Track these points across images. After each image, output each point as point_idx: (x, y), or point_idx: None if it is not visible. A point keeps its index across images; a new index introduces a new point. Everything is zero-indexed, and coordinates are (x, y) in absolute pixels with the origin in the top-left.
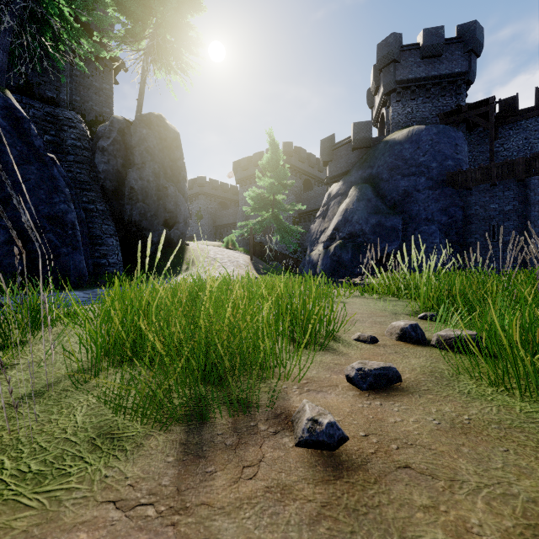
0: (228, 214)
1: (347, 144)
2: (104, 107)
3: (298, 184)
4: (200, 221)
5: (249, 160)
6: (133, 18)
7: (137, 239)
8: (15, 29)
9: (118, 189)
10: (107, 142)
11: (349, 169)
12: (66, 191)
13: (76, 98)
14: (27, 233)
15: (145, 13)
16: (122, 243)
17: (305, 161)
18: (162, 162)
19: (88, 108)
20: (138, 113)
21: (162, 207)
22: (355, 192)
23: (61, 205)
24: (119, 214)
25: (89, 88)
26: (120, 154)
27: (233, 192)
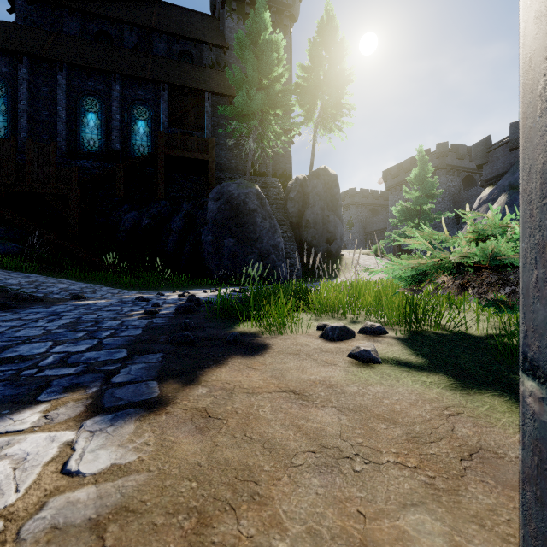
0: (378, 220)
1: (504, 144)
2: (287, 164)
3: (456, 183)
4: (351, 229)
5: (399, 167)
6: (308, 107)
7: (309, 253)
8: (255, 148)
9: (299, 222)
10: (294, 194)
11: (507, 170)
12: (280, 231)
13: (272, 164)
14: (264, 255)
15: (315, 101)
16: (300, 256)
17: (464, 157)
18: (325, 199)
19: (278, 167)
20: (311, 169)
21: (325, 230)
22: (504, 198)
23: (278, 239)
24: (299, 237)
25: (279, 154)
26: (301, 199)
27: (384, 198)
